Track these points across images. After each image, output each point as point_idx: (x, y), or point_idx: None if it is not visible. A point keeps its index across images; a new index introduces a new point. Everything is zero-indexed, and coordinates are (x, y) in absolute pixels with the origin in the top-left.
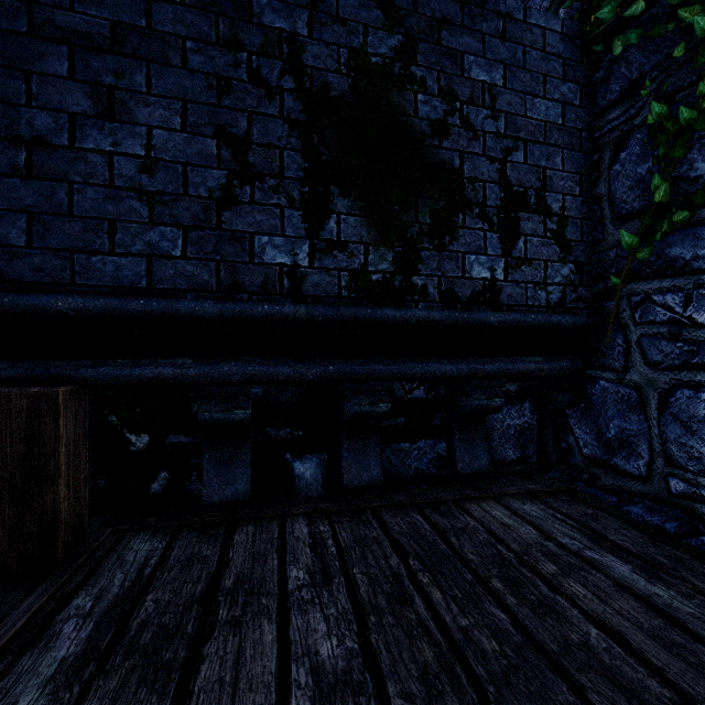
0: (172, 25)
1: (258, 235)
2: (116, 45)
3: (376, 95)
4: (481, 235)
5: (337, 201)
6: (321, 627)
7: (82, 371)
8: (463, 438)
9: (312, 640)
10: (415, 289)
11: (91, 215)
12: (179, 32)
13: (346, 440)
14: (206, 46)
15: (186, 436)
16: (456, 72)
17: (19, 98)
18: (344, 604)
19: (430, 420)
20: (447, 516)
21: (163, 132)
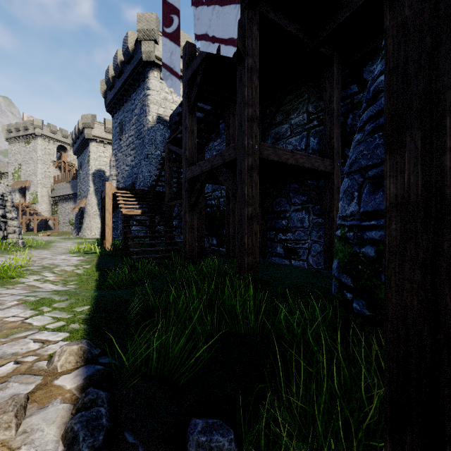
0: None
1: None
2: None
3: None
4: None
5: None
6: None
7: None
8: None
9: None
10: None
11: None
12: None
13: None
14: None
15: None
16: None
17: None
18: None
19: None
20: None
21: None
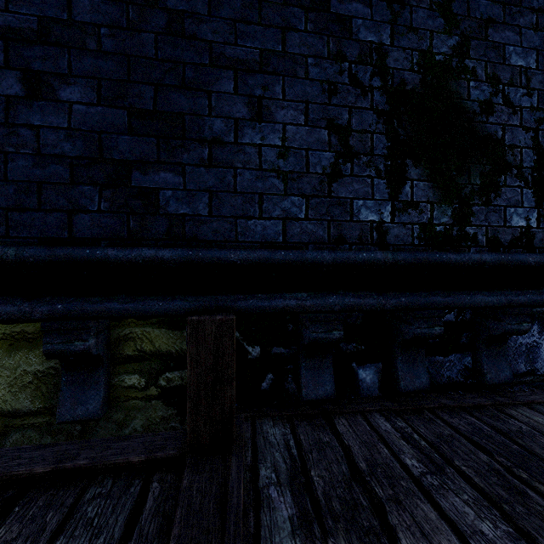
0: (298, 48)
1: (355, 199)
2: (263, 67)
3: (439, 85)
4: (519, 191)
5: (411, 170)
6: (467, 510)
7: (238, 303)
8: (488, 354)
9: (469, 521)
10: (468, 237)
11: (248, 191)
12: (303, 52)
13: (400, 353)
14: (321, 61)
15: (284, 348)
16: (499, 60)
17: (204, 111)
18: (470, 491)
19: (458, 338)
20: (496, 419)
21: (293, 127)
